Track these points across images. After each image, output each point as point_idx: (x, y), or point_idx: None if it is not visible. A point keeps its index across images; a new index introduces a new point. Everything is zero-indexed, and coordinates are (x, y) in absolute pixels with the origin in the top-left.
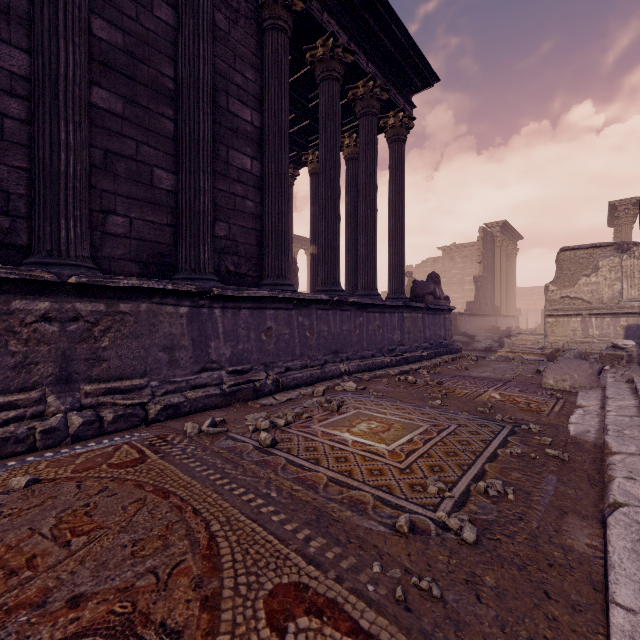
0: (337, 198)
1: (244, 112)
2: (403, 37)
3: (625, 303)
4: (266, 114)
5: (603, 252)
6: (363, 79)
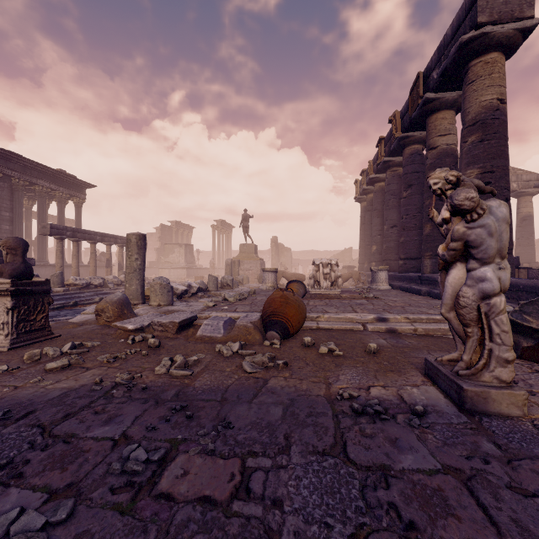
0: None
1: (7, 214)
2: (75, 179)
3: (180, 264)
4: (15, 213)
5: (176, 246)
6: (58, 191)
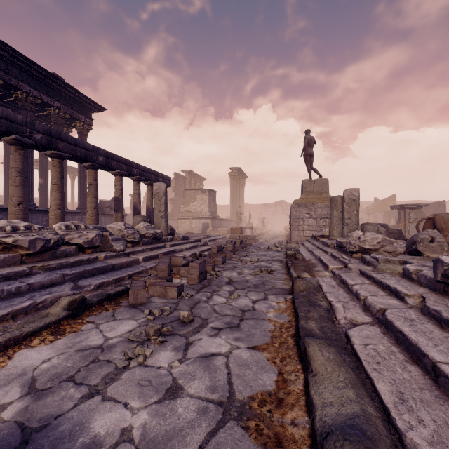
0: (31, 163)
1: None
2: (76, 92)
3: (203, 214)
4: None
5: (198, 192)
6: (53, 107)
